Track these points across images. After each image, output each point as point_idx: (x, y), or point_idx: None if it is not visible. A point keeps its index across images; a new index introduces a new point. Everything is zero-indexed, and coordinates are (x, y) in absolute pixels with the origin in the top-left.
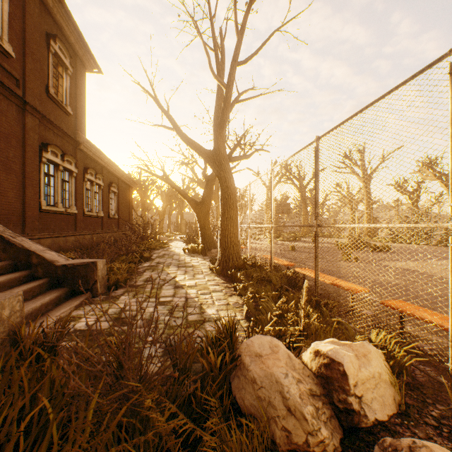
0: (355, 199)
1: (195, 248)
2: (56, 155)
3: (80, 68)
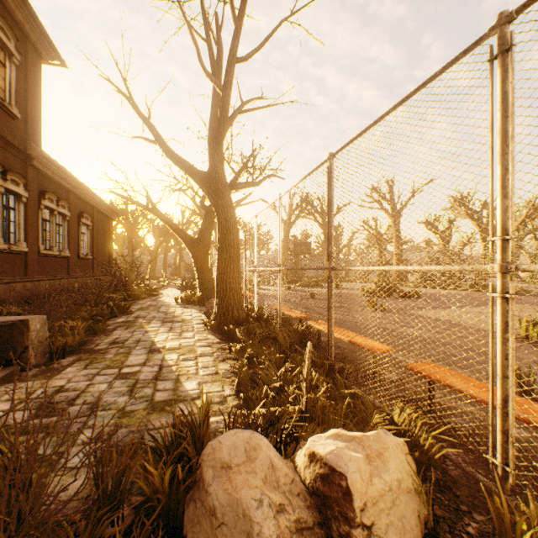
0: (384, 238)
1: (191, 297)
2: None
3: (34, 56)
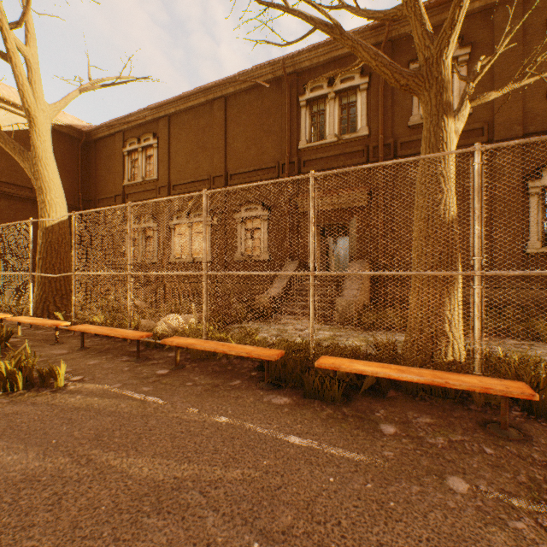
0: None
1: None
2: None
3: None
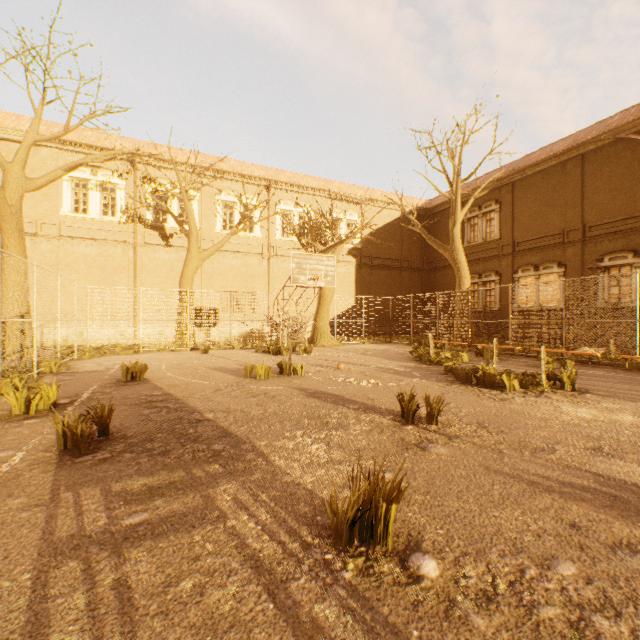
0: None
1: None
2: None
3: None
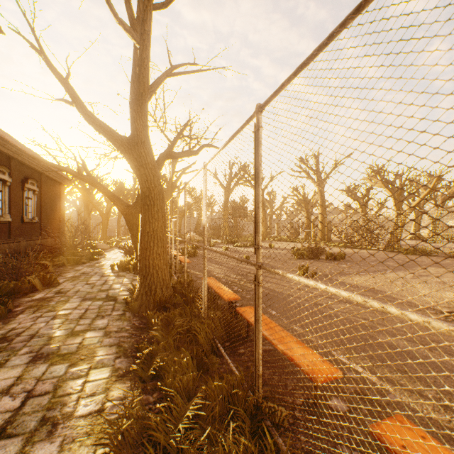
0: (310, 203)
1: (126, 265)
2: None
3: None
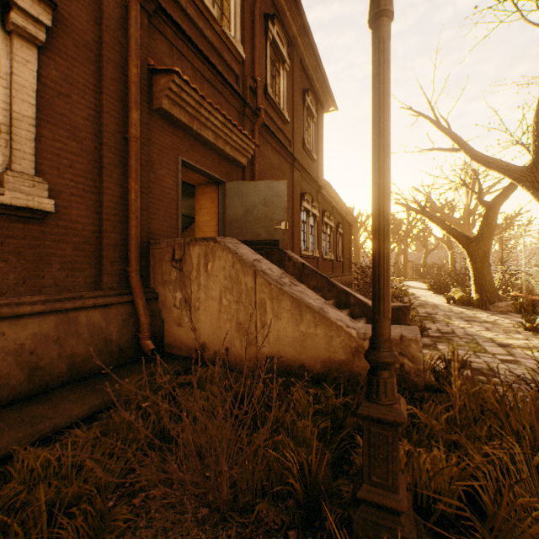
0: None
1: (468, 299)
2: (307, 202)
3: (320, 112)
